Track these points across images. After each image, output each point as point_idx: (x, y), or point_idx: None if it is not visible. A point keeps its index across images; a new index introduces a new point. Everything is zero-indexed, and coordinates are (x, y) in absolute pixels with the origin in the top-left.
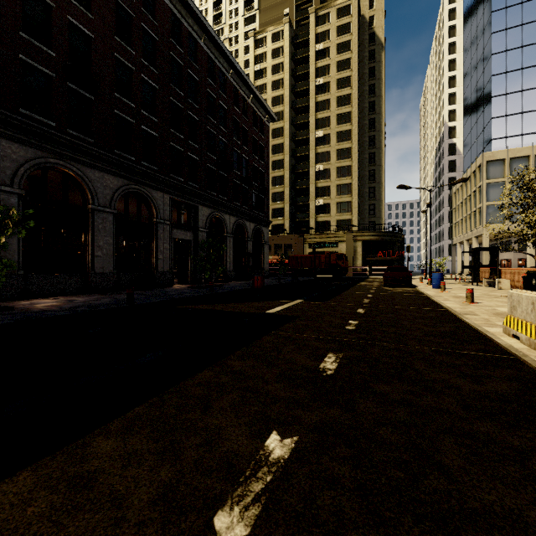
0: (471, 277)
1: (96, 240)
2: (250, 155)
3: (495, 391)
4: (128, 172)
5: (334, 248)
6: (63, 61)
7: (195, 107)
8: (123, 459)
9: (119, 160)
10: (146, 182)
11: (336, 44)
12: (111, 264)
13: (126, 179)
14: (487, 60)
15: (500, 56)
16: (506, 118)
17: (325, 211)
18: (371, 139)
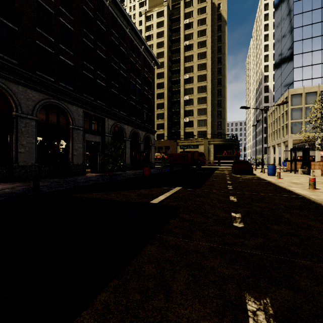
0: (281, 167)
1: (20, 140)
2: (142, 86)
3: None
4: (48, 89)
5: (196, 149)
6: None
7: (102, 48)
8: None
9: (39, 79)
10: (63, 98)
11: (197, 20)
12: (33, 158)
13: (46, 94)
14: (290, 32)
15: (298, 29)
16: (302, 68)
17: (190, 125)
18: (219, 80)
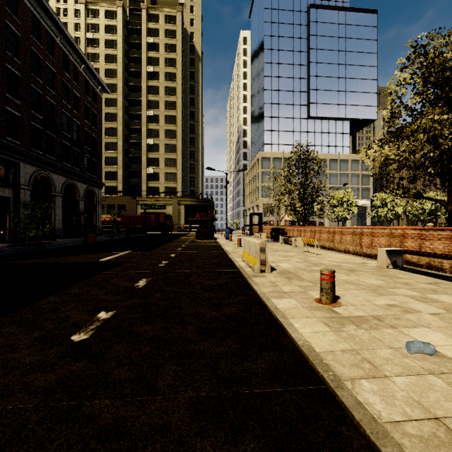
0: None
1: None
2: (82, 120)
3: (219, 283)
4: None
5: (163, 209)
6: None
7: (16, 61)
8: (3, 336)
9: None
10: None
11: (164, 43)
12: None
13: None
14: (262, 92)
15: (268, 92)
16: (271, 132)
17: (155, 178)
18: (192, 127)
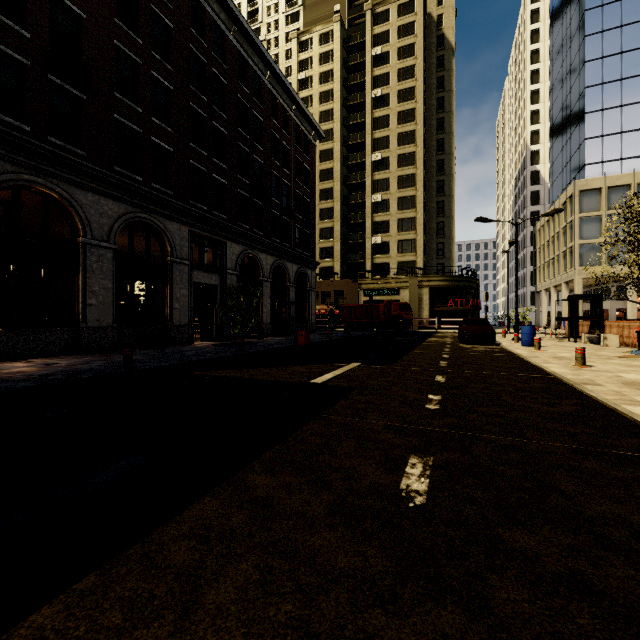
0: (560, 331)
1: (89, 284)
2: (293, 180)
3: None
4: (133, 196)
5: (395, 296)
6: (42, 46)
7: (222, 117)
8: None
9: (120, 180)
10: (157, 210)
11: (397, 48)
12: (110, 315)
13: (130, 205)
14: (579, 69)
15: (595, 64)
16: (602, 139)
17: (384, 251)
18: (439, 164)
